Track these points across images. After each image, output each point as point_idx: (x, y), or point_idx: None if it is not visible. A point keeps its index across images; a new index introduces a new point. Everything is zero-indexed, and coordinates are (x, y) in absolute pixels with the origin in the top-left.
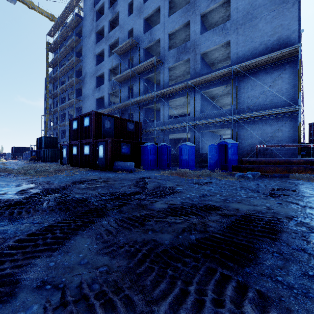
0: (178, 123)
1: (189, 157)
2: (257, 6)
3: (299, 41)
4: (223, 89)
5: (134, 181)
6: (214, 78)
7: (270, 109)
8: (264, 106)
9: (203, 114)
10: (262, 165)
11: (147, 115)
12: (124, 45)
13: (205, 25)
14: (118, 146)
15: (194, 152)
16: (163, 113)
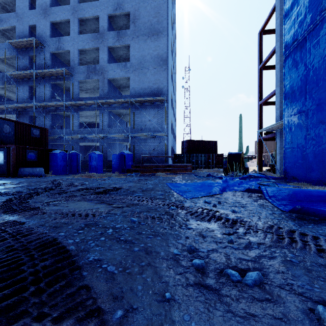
0: (88, 134)
1: (97, 163)
2: (146, 61)
3: (168, 93)
4: (126, 110)
5: (49, 182)
6: (118, 103)
7: (153, 132)
8: (150, 129)
9: (110, 129)
10: (143, 168)
11: (54, 120)
12: (25, 41)
13: (112, 54)
14: (24, 153)
15: (102, 159)
16: (73, 122)
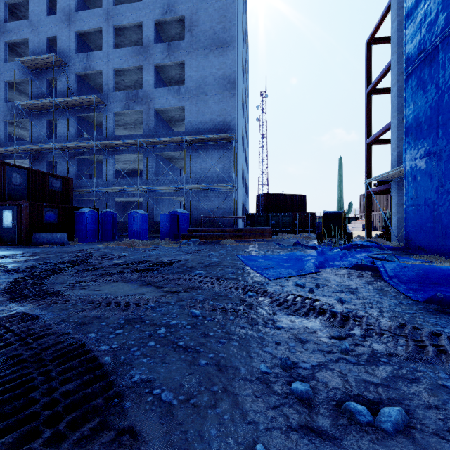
0: (127, 186)
1: (140, 226)
2: (207, 84)
3: (237, 128)
4: (180, 153)
5: (75, 253)
6: (168, 142)
7: (217, 183)
8: (213, 179)
9: (157, 178)
10: (204, 233)
11: (81, 167)
12: (41, 58)
13: (161, 75)
14: (40, 213)
15: (146, 221)
16: (107, 169)
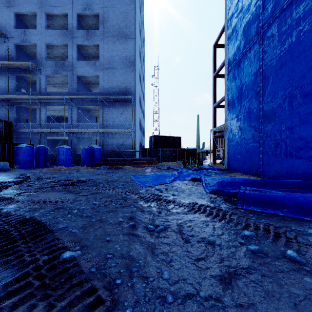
0: (56, 129)
1: (66, 157)
2: (115, 61)
3: (135, 92)
4: (95, 106)
5: (16, 176)
6: (87, 99)
7: (121, 128)
8: (118, 125)
9: (79, 123)
10: (112, 162)
11: (19, 113)
12: None
13: (82, 52)
14: None
15: (71, 153)
16: (40, 116)
